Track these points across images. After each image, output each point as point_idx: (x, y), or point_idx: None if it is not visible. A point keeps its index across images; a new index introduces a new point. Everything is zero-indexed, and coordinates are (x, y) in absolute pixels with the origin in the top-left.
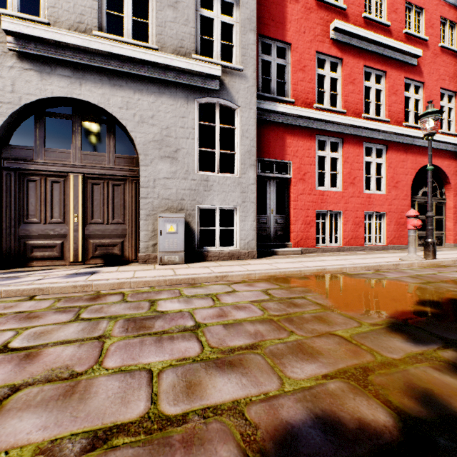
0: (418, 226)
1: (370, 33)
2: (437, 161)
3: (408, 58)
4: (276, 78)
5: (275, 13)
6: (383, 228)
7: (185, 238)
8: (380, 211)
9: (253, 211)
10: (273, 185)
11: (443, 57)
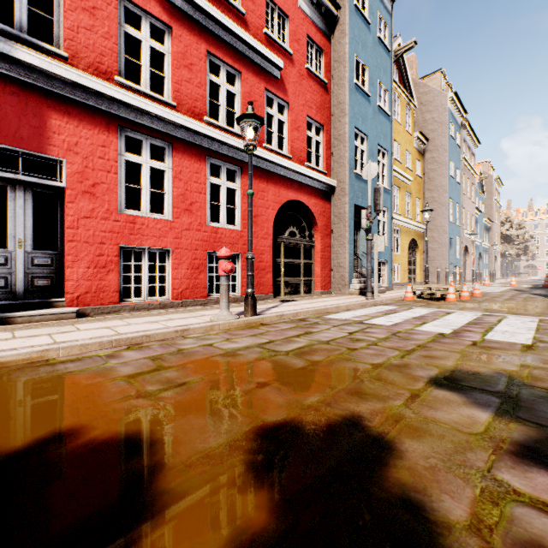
0: (228, 271)
1: (212, 8)
2: (304, 198)
3: (269, 65)
4: (153, 66)
5: None
6: (238, 273)
7: None
8: (232, 252)
9: None
10: (23, 196)
11: (310, 82)
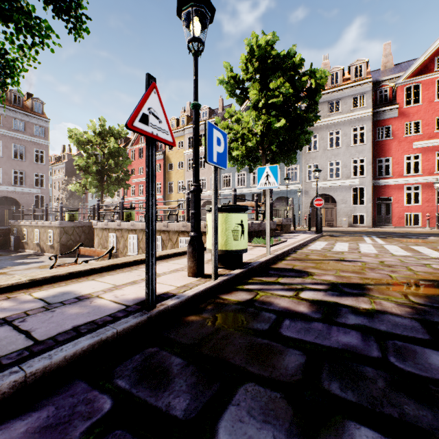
0: (427, 219)
1: (436, 140)
2: None
3: None
4: None
5: (384, 149)
6: None
7: (348, 222)
8: None
9: (370, 214)
10: (384, 205)
11: None
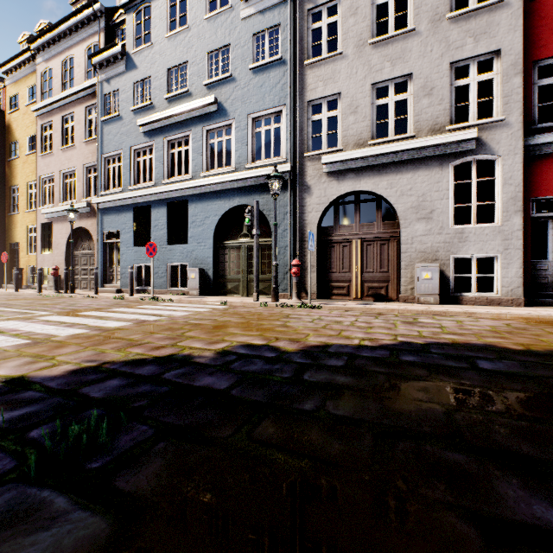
0: None
1: None
2: None
3: None
4: None
5: None
6: None
7: (439, 284)
8: None
9: (519, 257)
10: None
11: None
